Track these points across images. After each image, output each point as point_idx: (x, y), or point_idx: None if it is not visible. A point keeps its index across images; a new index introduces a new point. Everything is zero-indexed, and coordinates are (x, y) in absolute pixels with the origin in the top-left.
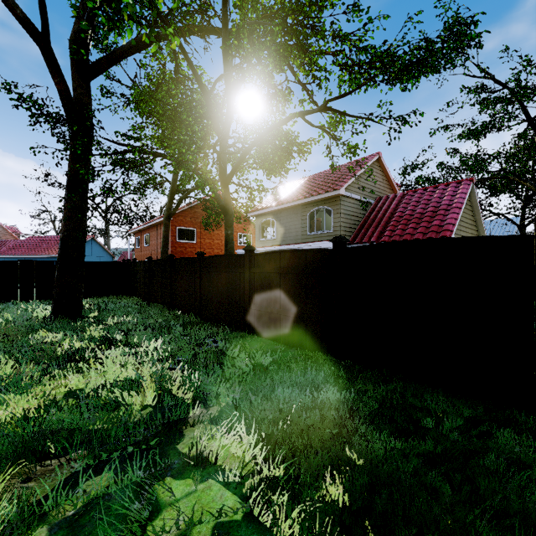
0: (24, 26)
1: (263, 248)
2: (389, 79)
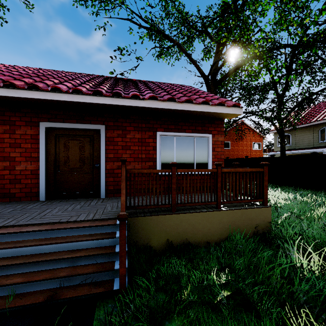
0: (202, 75)
1: (290, 151)
2: None
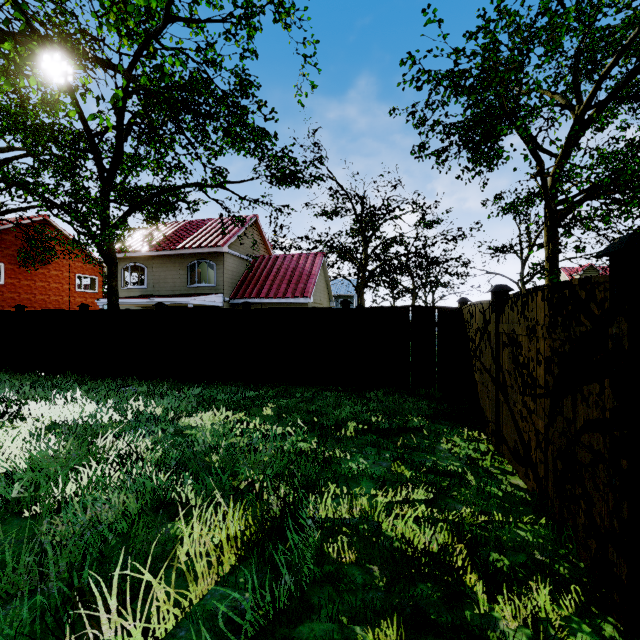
0: None
1: (139, 299)
2: (271, 181)
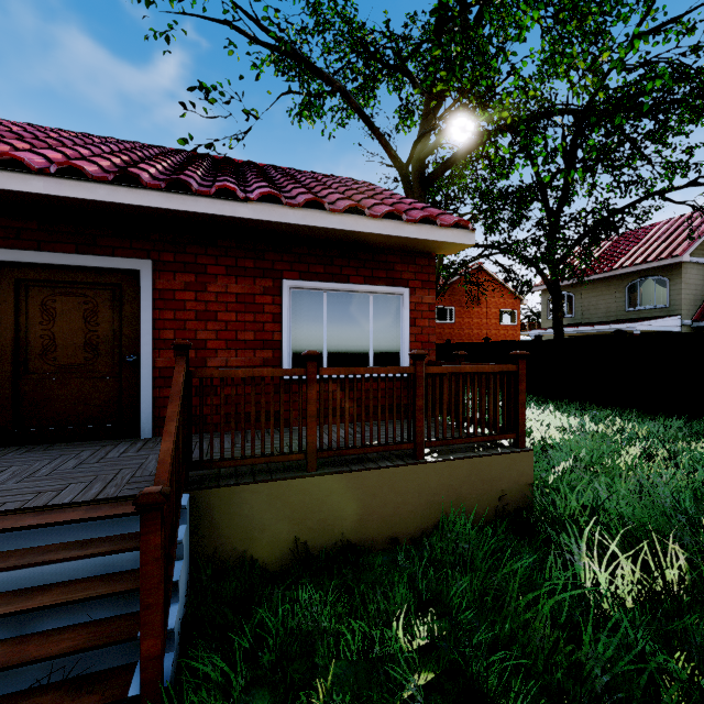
0: (394, 161)
1: (572, 328)
2: None
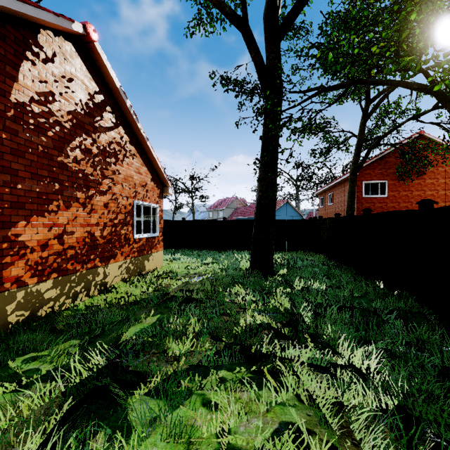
0: (231, 20)
1: None
2: None
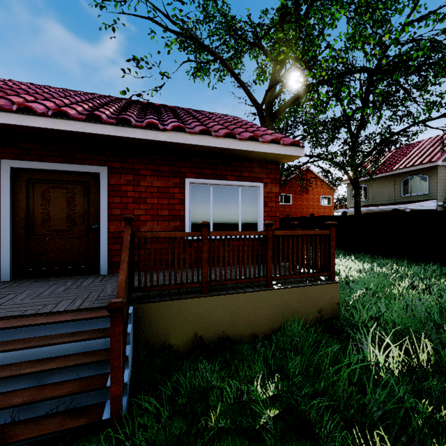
0: (253, 103)
1: (366, 208)
2: None
